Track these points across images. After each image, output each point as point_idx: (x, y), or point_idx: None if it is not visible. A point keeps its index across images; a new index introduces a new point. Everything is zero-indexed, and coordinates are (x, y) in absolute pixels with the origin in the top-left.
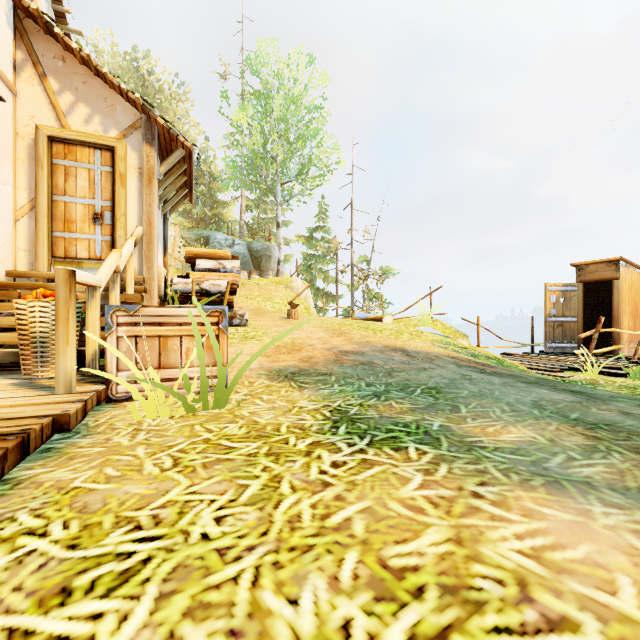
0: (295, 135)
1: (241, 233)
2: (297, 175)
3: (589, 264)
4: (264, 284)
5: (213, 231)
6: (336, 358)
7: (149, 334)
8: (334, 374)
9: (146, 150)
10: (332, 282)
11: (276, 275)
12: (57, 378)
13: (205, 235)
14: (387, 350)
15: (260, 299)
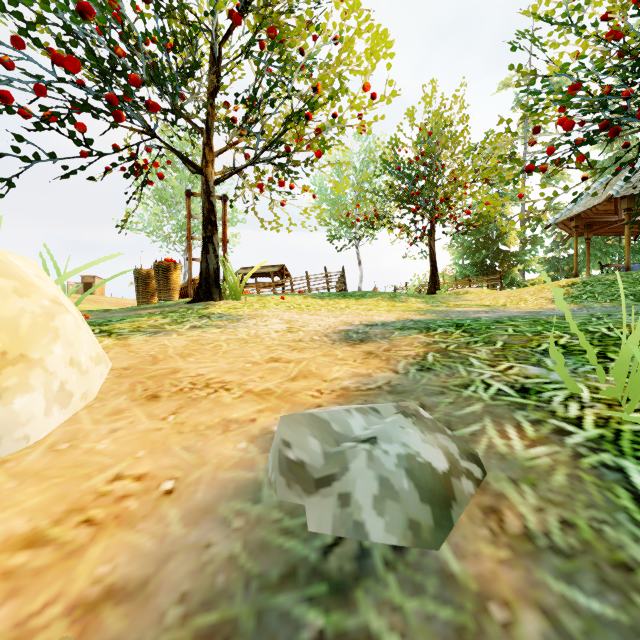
0: None
1: None
2: None
3: (86, 276)
4: None
5: None
6: None
7: None
8: None
9: None
10: None
11: None
12: None
13: None
14: None
15: None
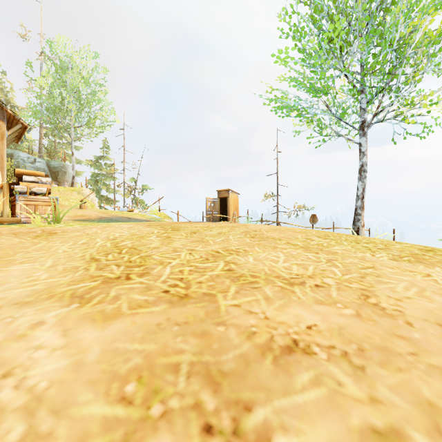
0: (85, 100)
1: (40, 153)
2: (86, 124)
3: (221, 191)
4: (63, 191)
5: (16, 150)
6: (100, 218)
7: (31, 204)
8: (97, 220)
9: (0, 123)
10: (112, 192)
11: (71, 185)
12: (4, 214)
13: (9, 152)
14: (122, 217)
15: (61, 199)
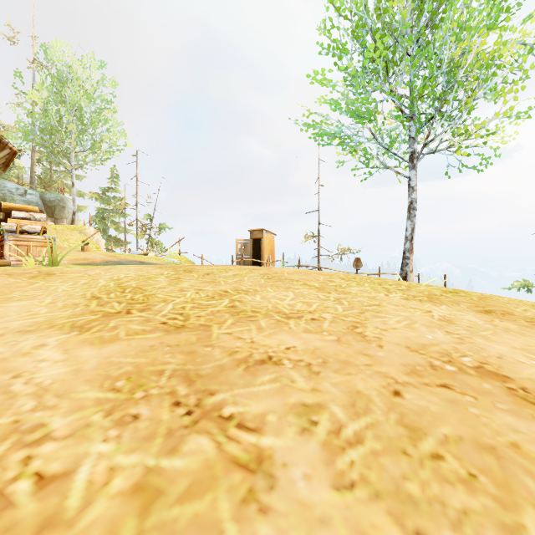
0: (88, 119)
1: (32, 183)
2: (90, 148)
3: (254, 231)
4: (61, 229)
5: (2, 179)
6: (106, 262)
7: (23, 244)
8: (103, 264)
9: None
10: (123, 231)
11: (71, 223)
12: None
13: None
14: (133, 261)
15: (58, 240)
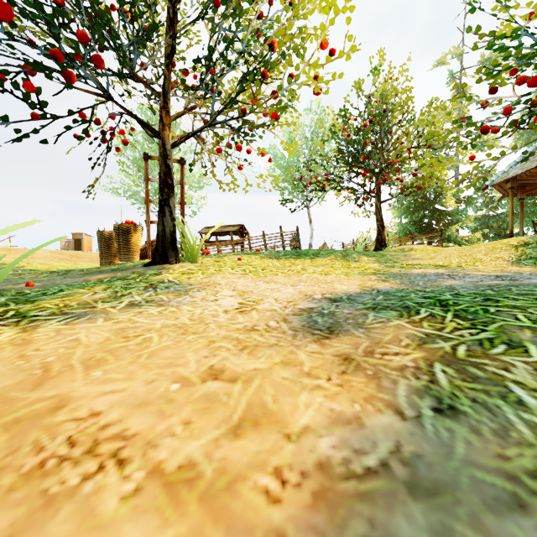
0: None
1: None
2: None
3: (76, 233)
4: None
5: None
6: None
7: None
8: None
9: None
10: None
11: None
12: None
13: None
14: None
15: None
